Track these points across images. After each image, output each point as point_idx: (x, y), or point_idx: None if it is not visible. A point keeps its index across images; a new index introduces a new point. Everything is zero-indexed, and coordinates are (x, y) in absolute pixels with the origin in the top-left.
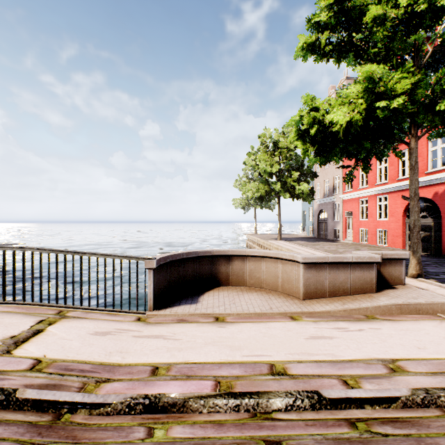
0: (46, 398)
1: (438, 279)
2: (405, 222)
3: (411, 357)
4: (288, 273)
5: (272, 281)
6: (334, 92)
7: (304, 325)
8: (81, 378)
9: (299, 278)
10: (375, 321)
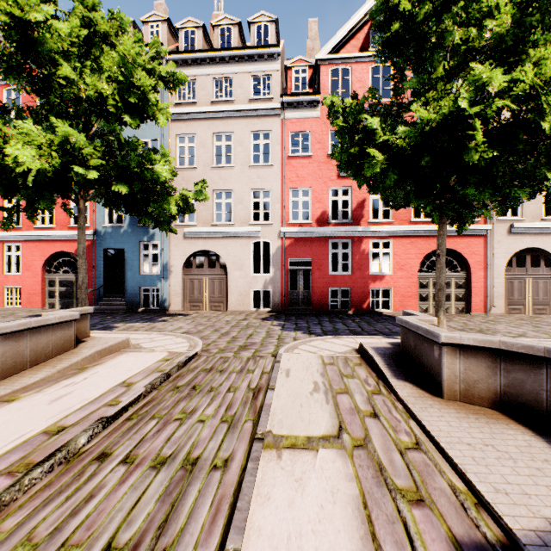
0: None
1: (99, 329)
2: (46, 277)
3: (131, 376)
4: None
5: None
6: None
7: (32, 398)
8: None
9: None
10: (89, 369)
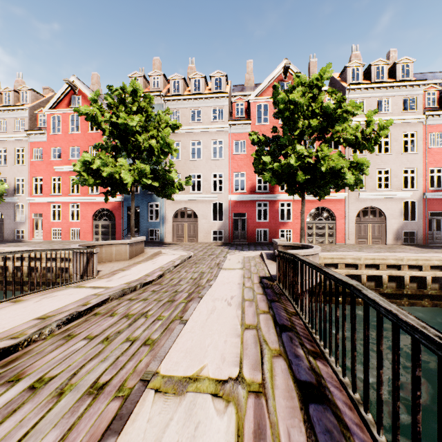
0: (148, 281)
1: None
2: (93, 223)
3: (172, 260)
4: (120, 250)
5: (110, 257)
6: (12, 91)
7: (145, 263)
8: (141, 280)
9: (127, 251)
10: (154, 258)
